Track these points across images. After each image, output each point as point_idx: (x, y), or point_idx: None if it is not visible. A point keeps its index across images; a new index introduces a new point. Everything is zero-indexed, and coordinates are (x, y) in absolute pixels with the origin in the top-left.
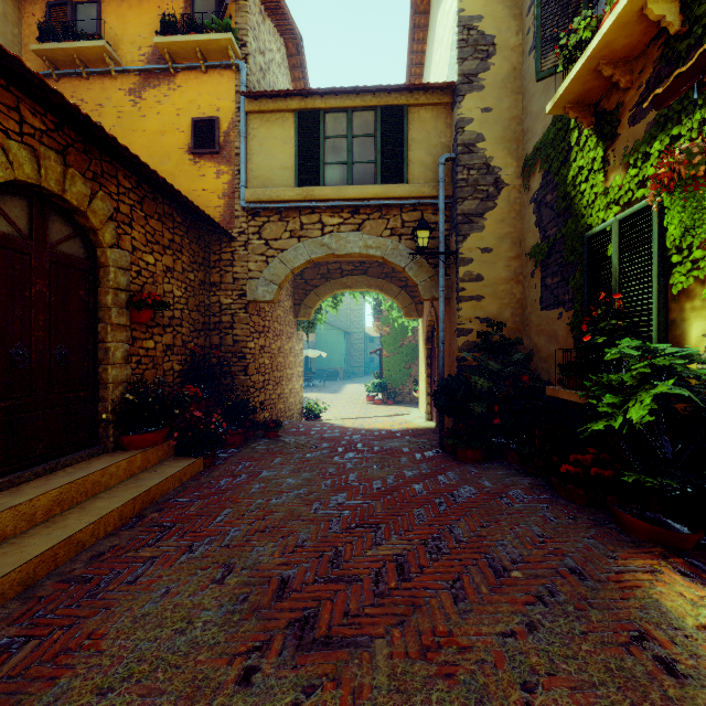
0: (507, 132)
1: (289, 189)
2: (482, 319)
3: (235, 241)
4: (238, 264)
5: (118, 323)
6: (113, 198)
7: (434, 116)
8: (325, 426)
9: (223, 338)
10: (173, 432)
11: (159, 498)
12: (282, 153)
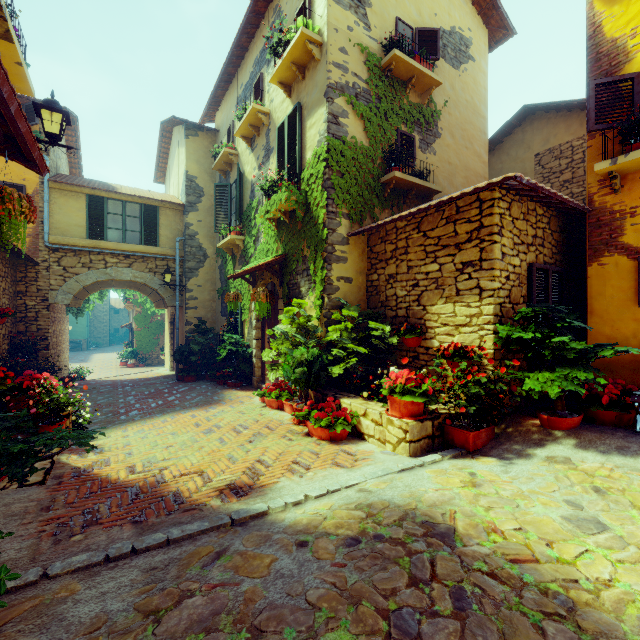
0: (210, 233)
1: (83, 239)
2: (198, 318)
3: (39, 265)
4: (42, 280)
5: None
6: None
7: (174, 214)
8: (98, 381)
9: (29, 327)
10: None
11: None
12: (77, 217)
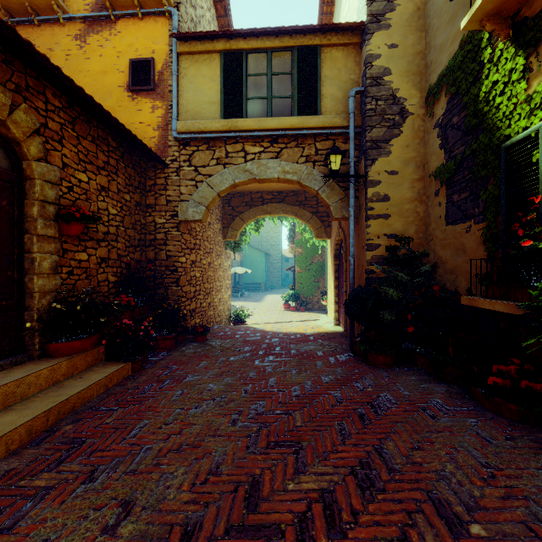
0: (412, 66)
1: (215, 121)
2: (389, 235)
3: (168, 167)
4: (171, 188)
5: (45, 235)
6: (40, 113)
7: (344, 55)
8: (249, 330)
9: (157, 253)
10: (104, 339)
11: (80, 406)
12: (210, 90)
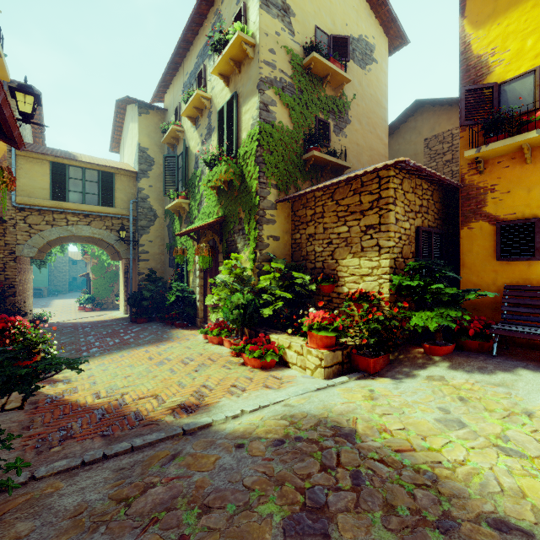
0: (159, 197)
1: (47, 200)
2: (149, 268)
3: (7, 223)
4: (9, 236)
5: None
6: None
7: (128, 180)
8: (60, 323)
9: None
10: None
11: None
12: (42, 181)
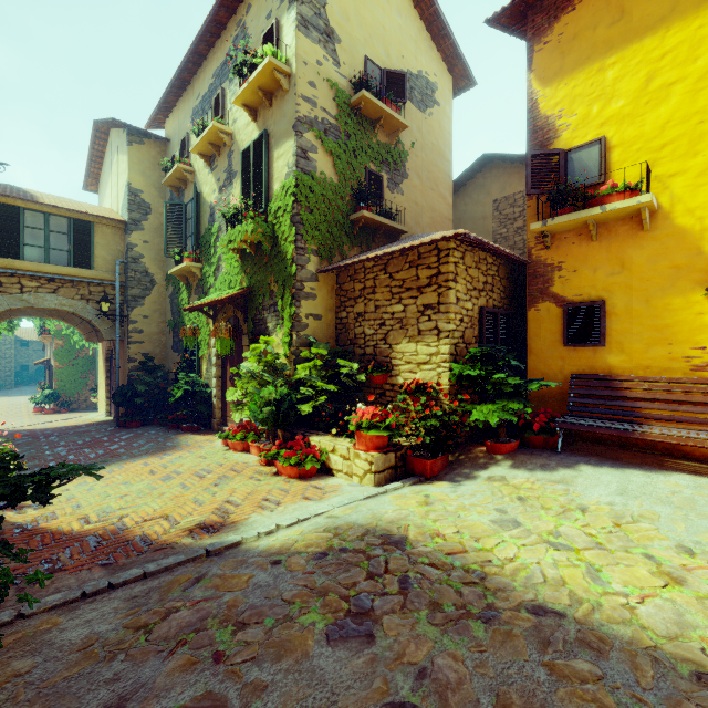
0: (158, 257)
1: None
2: (144, 353)
3: None
4: None
5: None
6: None
7: (113, 232)
8: (9, 431)
9: None
10: None
11: None
12: None
